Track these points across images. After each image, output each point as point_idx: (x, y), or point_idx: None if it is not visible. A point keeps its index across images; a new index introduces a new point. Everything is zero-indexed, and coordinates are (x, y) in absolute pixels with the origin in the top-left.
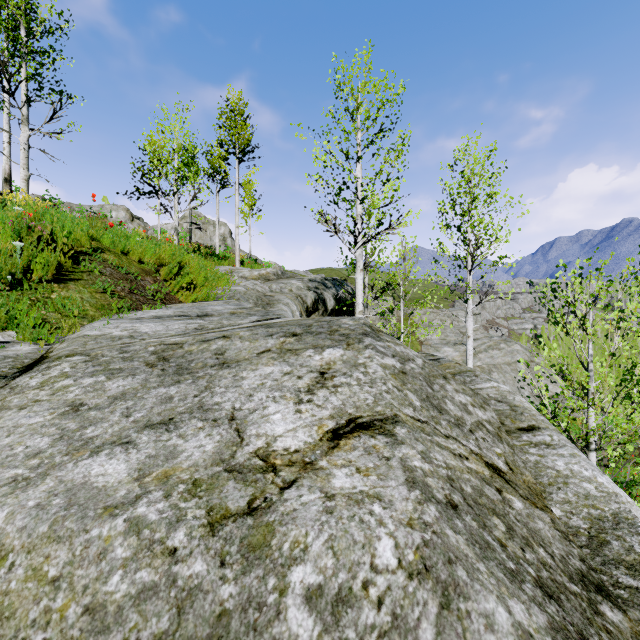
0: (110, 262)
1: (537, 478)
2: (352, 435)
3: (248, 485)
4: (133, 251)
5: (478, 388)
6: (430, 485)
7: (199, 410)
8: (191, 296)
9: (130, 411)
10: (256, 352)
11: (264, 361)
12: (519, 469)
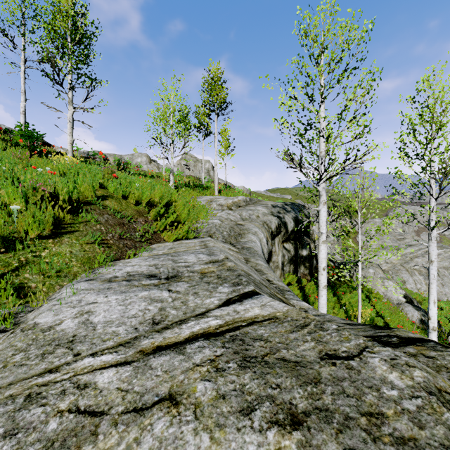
0: (109, 208)
1: None
2: None
3: None
4: (131, 195)
5: None
6: None
7: None
8: (173, 236)
9: None
10: None
11: None
12: None
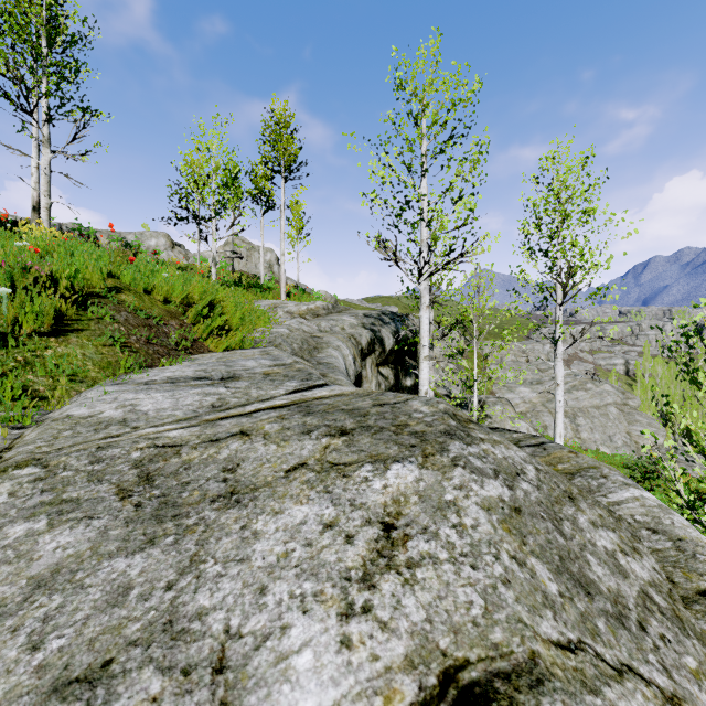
0: (127, 304)
1: None
2: None
3: None
4: (157, 289)
5: (614, 502)
6: None
7: (164, 635)
8: (222, 344)
9: (46, 629)
10: (284, 468)
11: (294, 490)
12: None
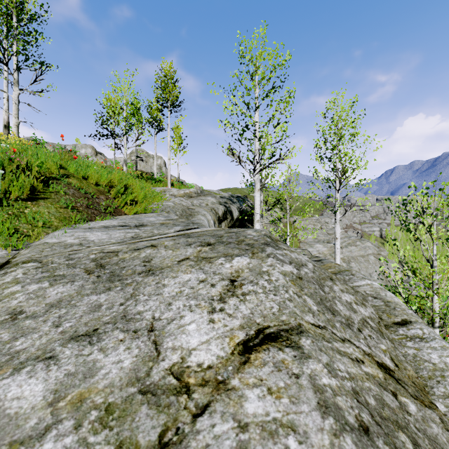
0: (73, 185)
1: (418, 372)
2: (261, 348)
3: (161, 411)
4: (91, 176)
5: (356, 285)
6: (341, 407)
7: (122, 320)
8: (133, 210)
9: (61, 320)
10: (177, 260)
11: (183, 268)
12: (402, 364)
